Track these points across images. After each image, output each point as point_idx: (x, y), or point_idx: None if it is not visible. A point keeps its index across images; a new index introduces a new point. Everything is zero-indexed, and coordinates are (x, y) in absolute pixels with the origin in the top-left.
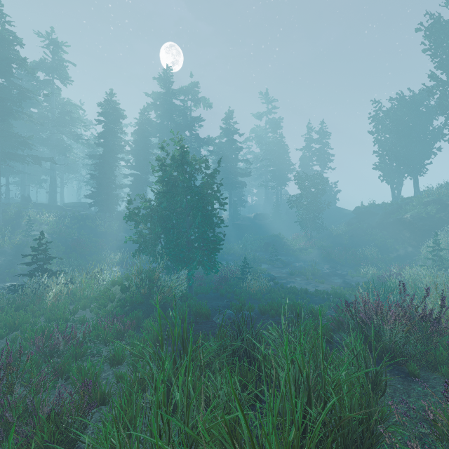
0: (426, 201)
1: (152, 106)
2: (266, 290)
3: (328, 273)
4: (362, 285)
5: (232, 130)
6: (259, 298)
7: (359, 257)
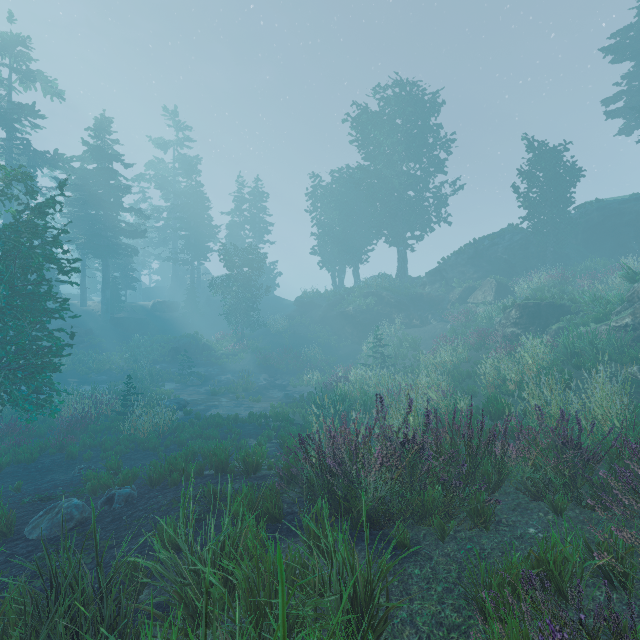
0: (366, 293)
1: None
2: (170, 429)
3: (266, 385)
4: (307, 396)
5: (110, 153)
6: (154, 446)
7: (302, 361)
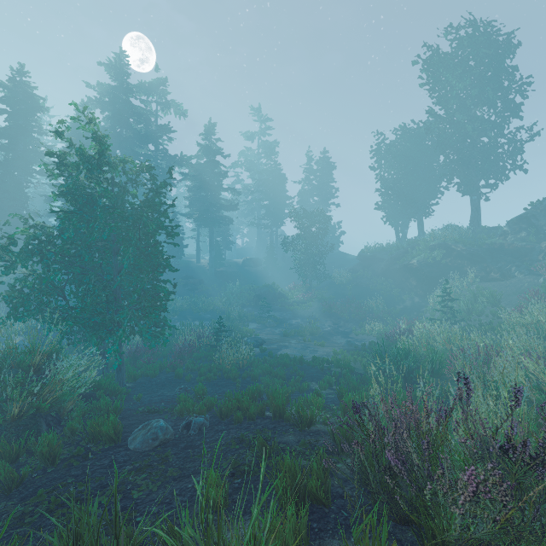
0: (432, 245)
1: (96, 102)
2: (248, 363)
3: (330, 331)
4: (368, 346)
5: (214, 149)
6: (234, 377)
7: (364, 311)
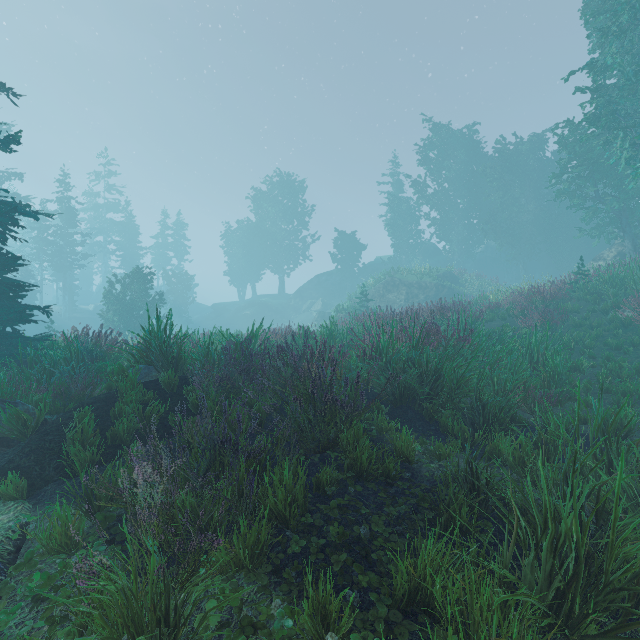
0: (259, 303)
1: None
2: None
3: None
4: None
5: (70, 197)
6: None
7: None
